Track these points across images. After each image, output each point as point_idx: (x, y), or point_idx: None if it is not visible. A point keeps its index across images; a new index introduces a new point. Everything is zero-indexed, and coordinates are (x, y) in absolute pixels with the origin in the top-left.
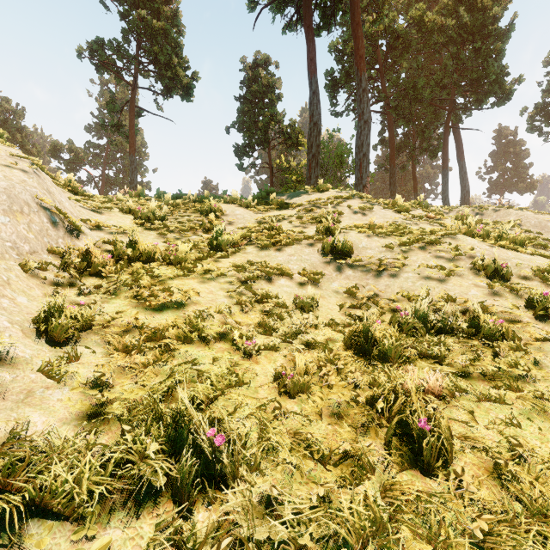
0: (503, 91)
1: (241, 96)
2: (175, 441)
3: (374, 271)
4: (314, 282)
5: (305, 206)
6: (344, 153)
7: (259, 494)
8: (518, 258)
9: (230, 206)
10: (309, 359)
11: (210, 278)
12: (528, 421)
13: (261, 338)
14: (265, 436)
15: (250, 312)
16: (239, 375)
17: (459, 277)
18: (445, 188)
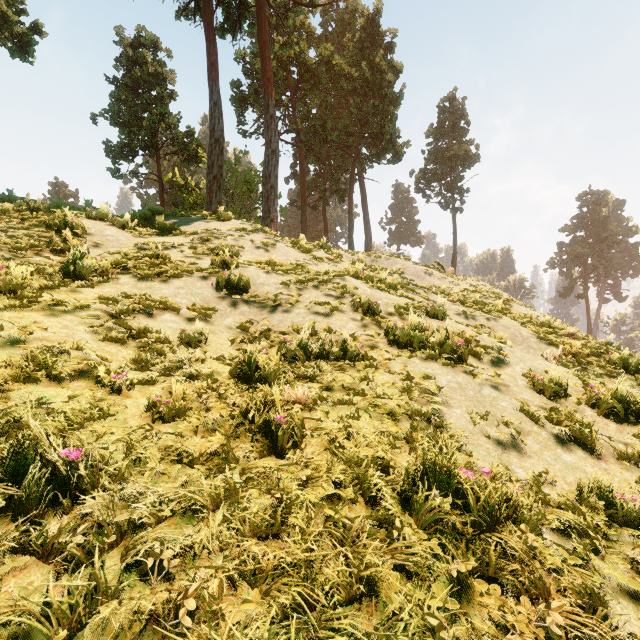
0: (396, 151)
1: (115, 78)
2: (17, 470)
3: (269, 307)
4: (206, 317)
5: (201, 235)
6: (252, 180)
7: (122, 498)
8: (388, 298)
9: (97, 224)
10: (191, 390)
11: (65, 310)
12: (364, 414)
13: (136, 374)
14: (133, 453)
15: (122, 348)
16: (104, 408)
17: (342, 313)
18: (351, 233)
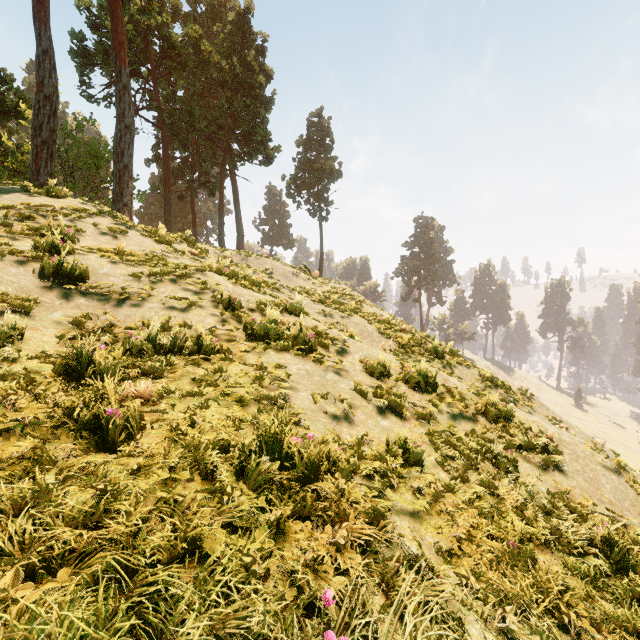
0: (267, 154)
1: None
2: None
3: (115, 300)
4: (23, 311)
5: (21, 210)
6: (101, 155)
7: None
8: (250, 295)
9: None
10: None
11: None
12: (214, 404)
13: None
14: None
15: None
16: None
17: (201, 308)
18: (222, 229)
